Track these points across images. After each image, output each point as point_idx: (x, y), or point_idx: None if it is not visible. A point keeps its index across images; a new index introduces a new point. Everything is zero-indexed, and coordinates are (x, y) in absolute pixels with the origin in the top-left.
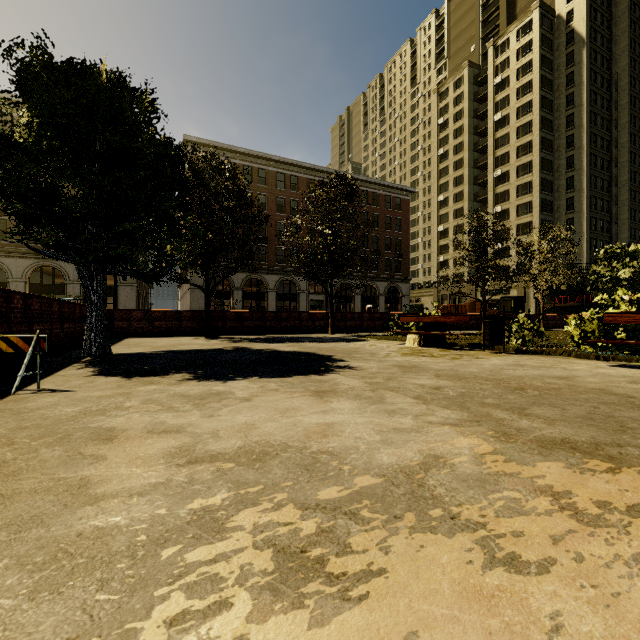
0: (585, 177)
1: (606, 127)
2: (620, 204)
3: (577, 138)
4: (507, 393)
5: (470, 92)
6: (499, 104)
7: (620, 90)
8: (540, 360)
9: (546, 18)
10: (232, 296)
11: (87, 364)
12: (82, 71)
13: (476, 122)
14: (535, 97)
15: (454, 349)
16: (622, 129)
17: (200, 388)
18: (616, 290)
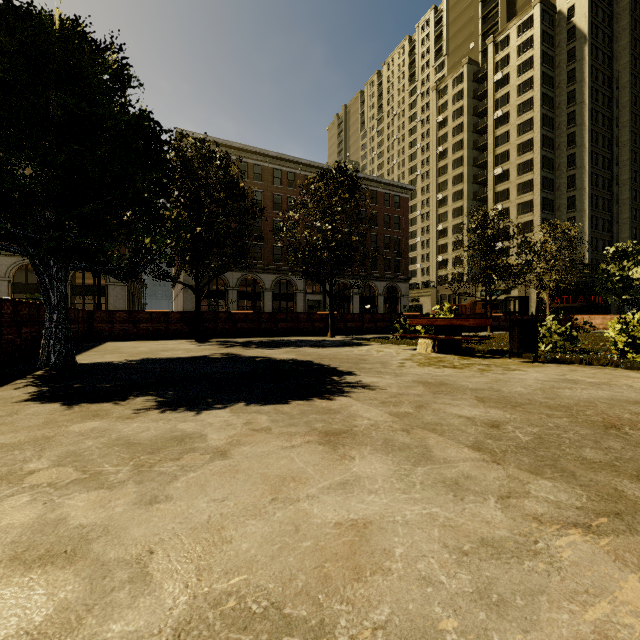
0: (587, 175)
1: (607, 125)
2: (621, 203)
3: (578, 136)
4: (602, 436)
5: (469, 89)
6: (499, 101)
7: (621, 88)
8: (587, 373)
9: (547, 14)
10: (227, 296)
11: (34, 380)
12: (28, 16)
13: (475, 120)
14: (536, 94)
15: (474, 356)
16: (623, 127)
17: (159, 426)
18: (627, 290)
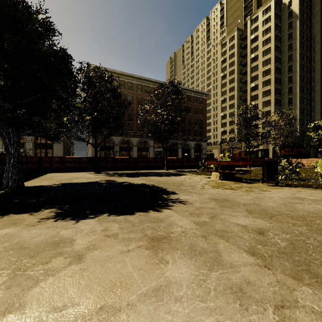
0: (298, 87)
1: (309, 61)
2: (315, 101)
3: (294, 67)
4: None
5: (238, 43)
6: (253, 49)
7: (315, 42)
8: (307, 193)
9: (277, 4)
10: (114, 149)
11: None
12: None
13: (241, 59)
14: (272, 45)
15: (242, 182)
16: (317, 62)
17: (48, 232)
18: (320, 146)
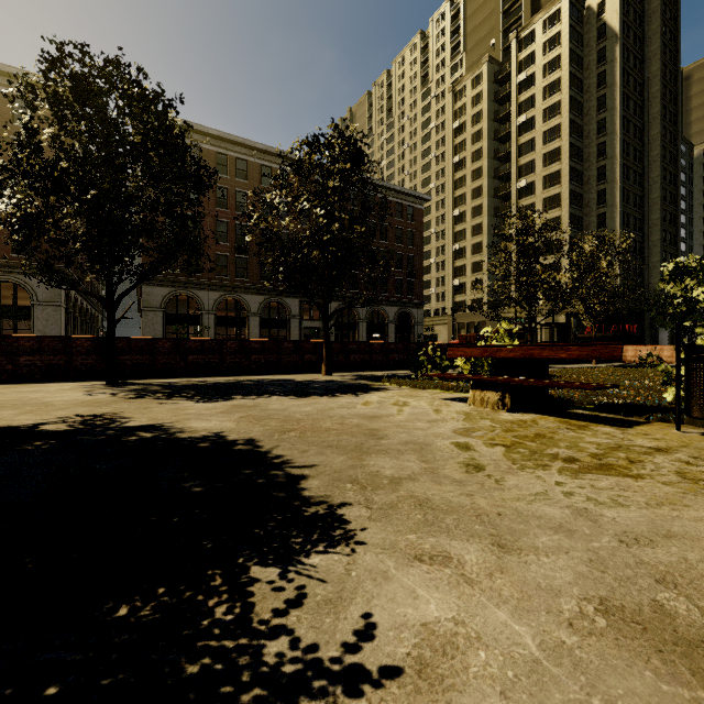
0: (618, 190)
1: (638, 136)
2: (651, 224)
3: (609, 146)
4: None
5: (490, 91)
6: (523, 105)
7: (651, 97)
8: None
9: (575, 8)
10: (201, 321)
11: None
12: None
13: (496, 126)
14: (564, 97)
15: (587, 419)
16: (653, 141)
17: None
18: (688, 315)
